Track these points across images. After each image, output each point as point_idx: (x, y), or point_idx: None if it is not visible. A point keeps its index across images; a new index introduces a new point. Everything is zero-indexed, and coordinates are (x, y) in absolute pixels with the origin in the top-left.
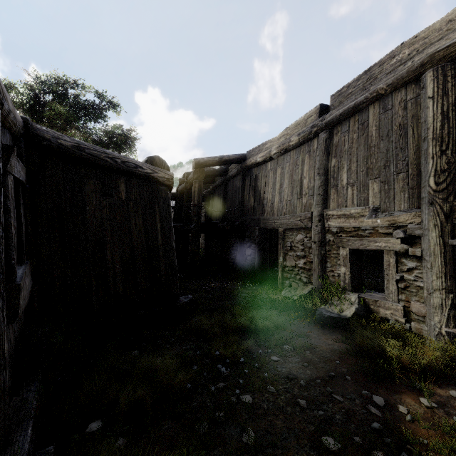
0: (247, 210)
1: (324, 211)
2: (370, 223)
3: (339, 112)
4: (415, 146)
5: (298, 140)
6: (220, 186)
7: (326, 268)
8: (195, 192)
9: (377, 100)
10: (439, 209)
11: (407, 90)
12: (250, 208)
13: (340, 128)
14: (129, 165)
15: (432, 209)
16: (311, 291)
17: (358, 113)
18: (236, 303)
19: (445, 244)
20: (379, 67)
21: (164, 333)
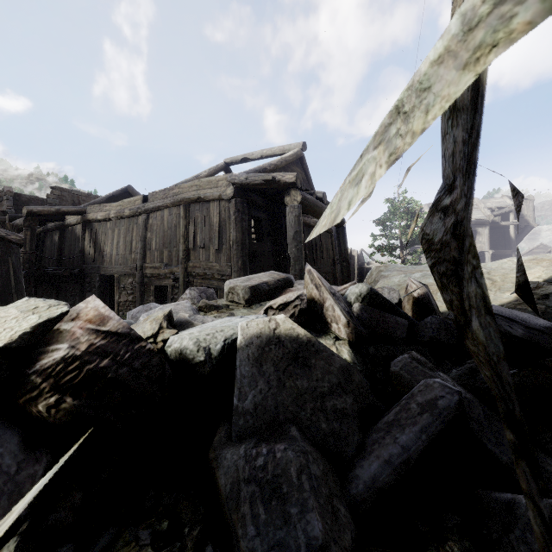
0: (88, 259)
1: (143, 264)
2: (164, 272)
3: (152, 206)
4: (179, 236)
5: (129, 213)
6: (55, 230)
7: (144, 299)
8: (27, 239)
9: (167, 208)
10: (183, 266)
11: (177, 209)
12: (91, 257)
13: (153, 215)
14: None
15: (181, 266)
16: None
17: (161, 211)
18: None
19: (185, 281)
20: (168, 191)
21: None
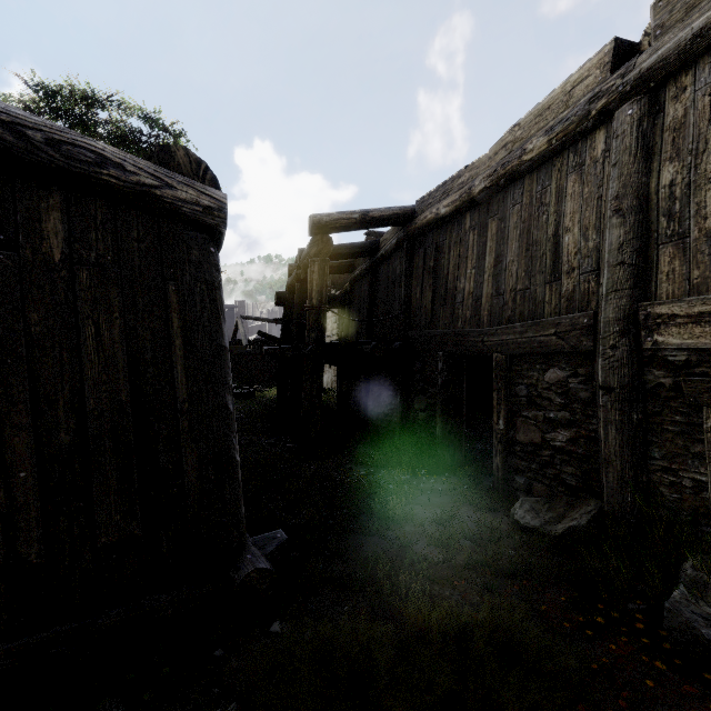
0: (418, 318)
1: (639, 306)
2: None
3: (691, 29)
4: None
5: (546, 145)
6: (364, 276)
7: (648, 462)
8: (313, 281)
9: None
10: None
11: None
12: (424, 313)
13: (689, 78)
14: (74, 154)
15: None
16: (597, 515)
17: None
18: (403, 545)
19: None
20: None
21: None
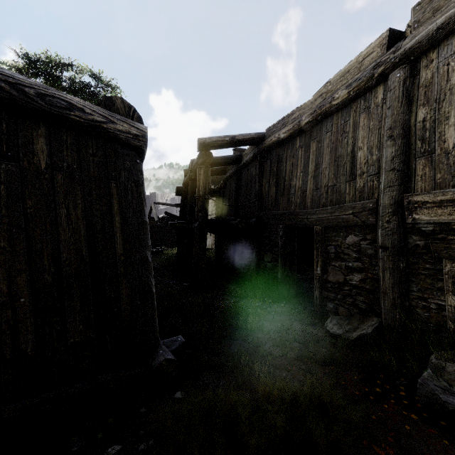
0: (266, 203)
1: (404, 196)
2: None
3: (436, 24)
4: None
5: (347, 95)
6: (232, 177)
7: (409, 293)
8: (200, 180)
9: None
10: None
11: None
12: (270, 200)
13: (435, 54)
14: (54, 102)
15: None
16: (378, 327)
17: None
18: (257, 345)
19: None
20: None
21: (104, 453)
